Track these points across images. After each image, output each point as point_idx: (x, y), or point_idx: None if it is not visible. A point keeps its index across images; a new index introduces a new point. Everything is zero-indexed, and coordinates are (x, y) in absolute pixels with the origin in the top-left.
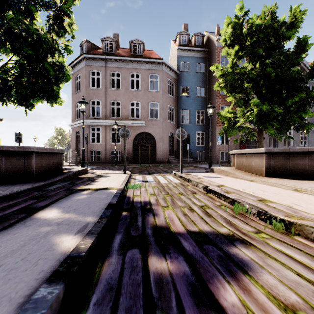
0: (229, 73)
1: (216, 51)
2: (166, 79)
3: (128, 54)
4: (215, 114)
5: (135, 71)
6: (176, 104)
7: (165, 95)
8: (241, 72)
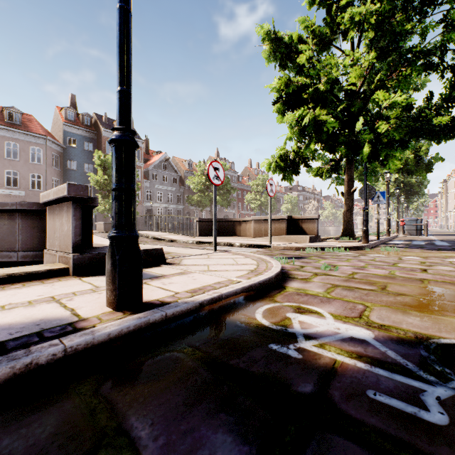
0: (98, 181)
1: (103, 139)
2: (50, 153)
3: (1, 117)
4: (102, 190)
5: (13, 141)
6: (62, 176)
7: (50, 168)
8: (103, 183)
